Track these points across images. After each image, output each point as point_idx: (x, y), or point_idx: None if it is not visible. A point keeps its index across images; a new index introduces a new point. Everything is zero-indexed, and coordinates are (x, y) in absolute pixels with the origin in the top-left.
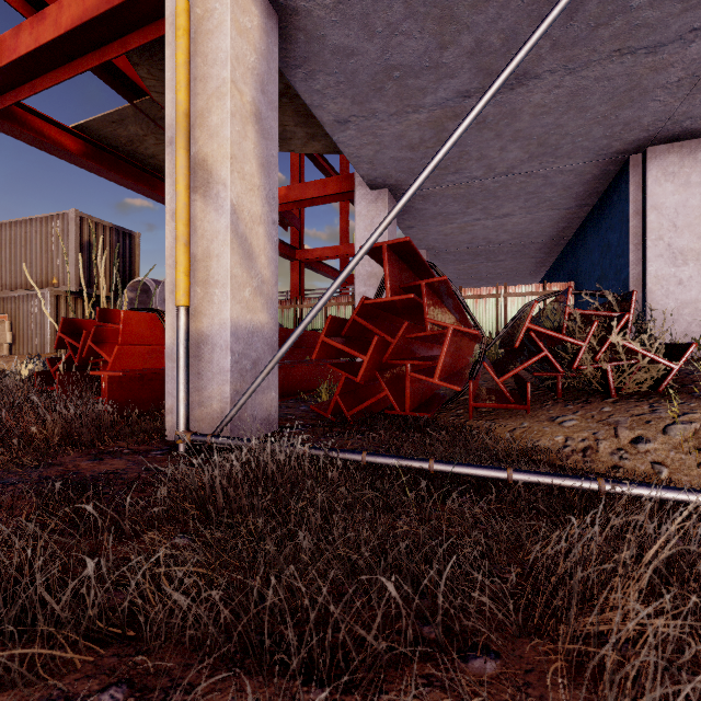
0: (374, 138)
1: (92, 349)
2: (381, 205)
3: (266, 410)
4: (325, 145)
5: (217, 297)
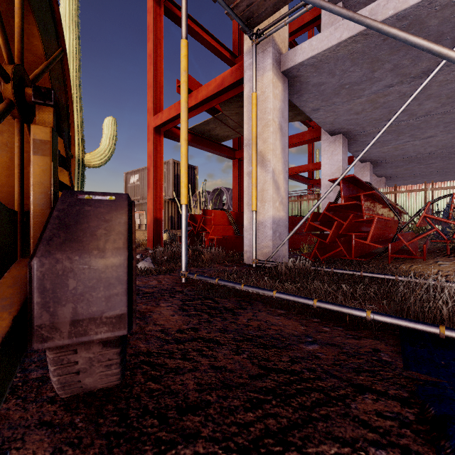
0: (333, 113)
1: (202, 227)
2: (337, 144)
3: (284, 253)
4: (304, 116)
5: (266, 206)
